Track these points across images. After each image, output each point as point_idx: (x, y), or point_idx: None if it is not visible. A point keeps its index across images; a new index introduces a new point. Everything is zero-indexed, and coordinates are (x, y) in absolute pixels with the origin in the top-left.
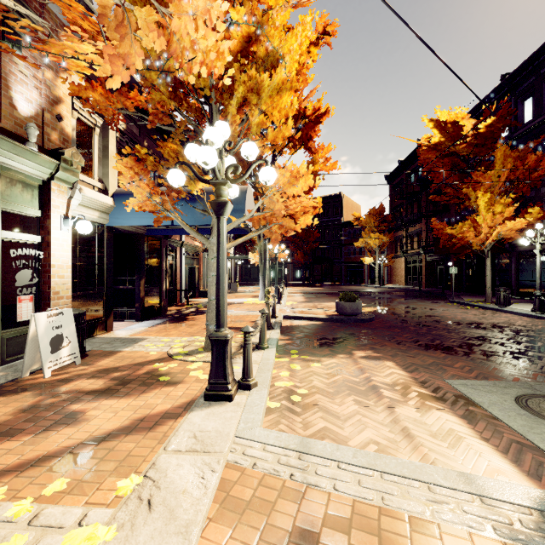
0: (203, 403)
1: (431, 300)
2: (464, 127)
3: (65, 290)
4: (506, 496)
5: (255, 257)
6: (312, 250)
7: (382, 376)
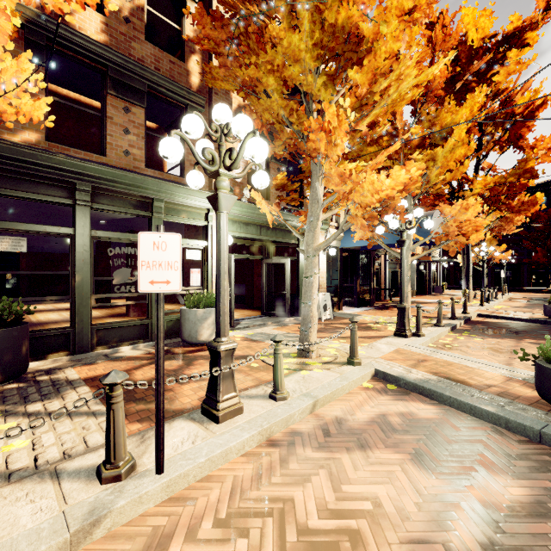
0: (393, 336)
1: None
2: None
3: (323, 284)
4: (525, 373)
5: None
6: None
7: (531, 350)
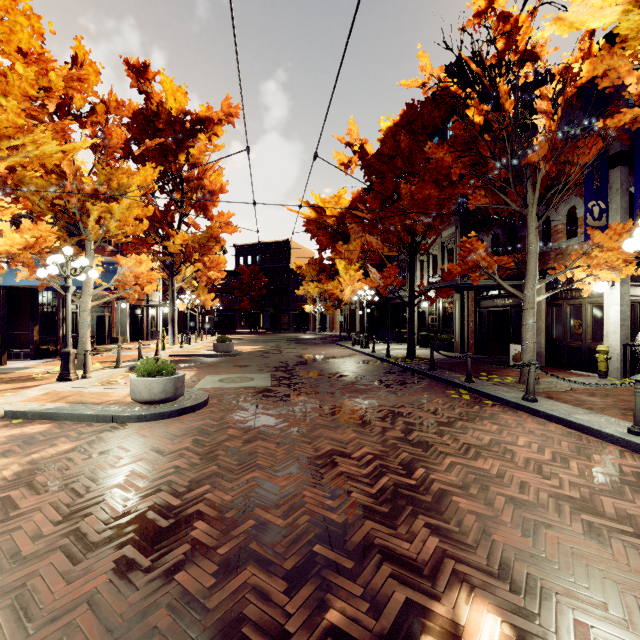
0: (56, 382)
1: (327, 343)
2: (331, 209)
3: None
4: None
5: (183, 305)
6: (260, 297)
7: None
